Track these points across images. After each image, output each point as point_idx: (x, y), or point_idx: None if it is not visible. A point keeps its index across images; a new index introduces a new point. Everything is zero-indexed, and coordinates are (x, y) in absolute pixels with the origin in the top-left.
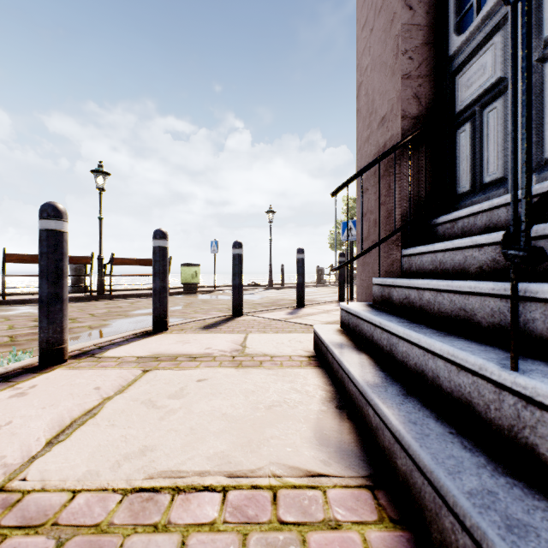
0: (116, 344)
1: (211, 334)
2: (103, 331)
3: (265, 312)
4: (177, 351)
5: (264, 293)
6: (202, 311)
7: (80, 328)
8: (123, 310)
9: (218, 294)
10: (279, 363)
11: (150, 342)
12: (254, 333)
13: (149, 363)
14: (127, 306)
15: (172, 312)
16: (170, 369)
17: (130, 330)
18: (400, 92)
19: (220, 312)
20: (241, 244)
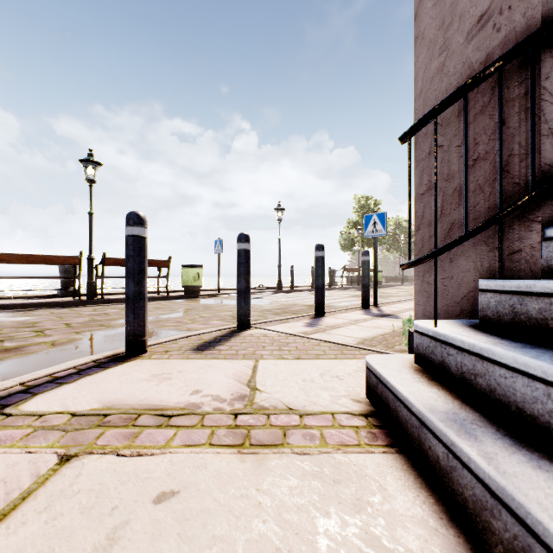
0: (56, 382)
1: (204, 360)
2: (65, 351)
3: (278, 323)
4: (144, 399)
5: (272, 297)
6: (201, 320)
7: (40, 345)
8: (108, 318)
9: (223, 298)
10: (318, 435)
11: (111, 376)
12: (267, 359)
13: (83, 432)
14: (115, 314)
15: (165, 322)
16: (114, 453)
17: (102, 350)
18: None
19: (222, 322)
20: (247, 237)
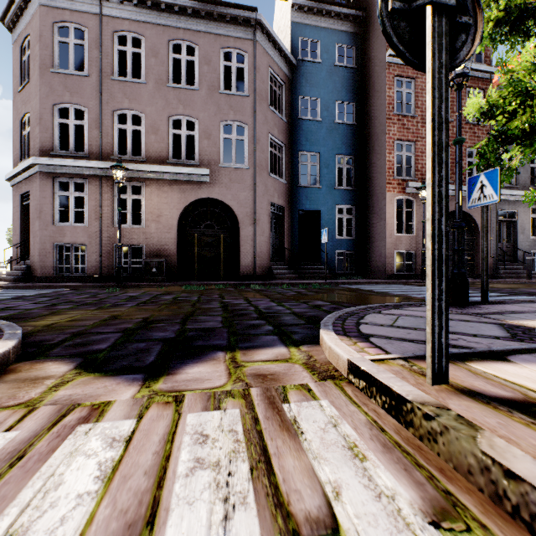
0: None
1: None
2: None
3: None
4: None
5: None
6: None
7: None
8: None
9: None
10: None
11: None
12: None
13: None
14: None
15: None
16: None
17: None
18: (20, 234)
19: None
20: None
